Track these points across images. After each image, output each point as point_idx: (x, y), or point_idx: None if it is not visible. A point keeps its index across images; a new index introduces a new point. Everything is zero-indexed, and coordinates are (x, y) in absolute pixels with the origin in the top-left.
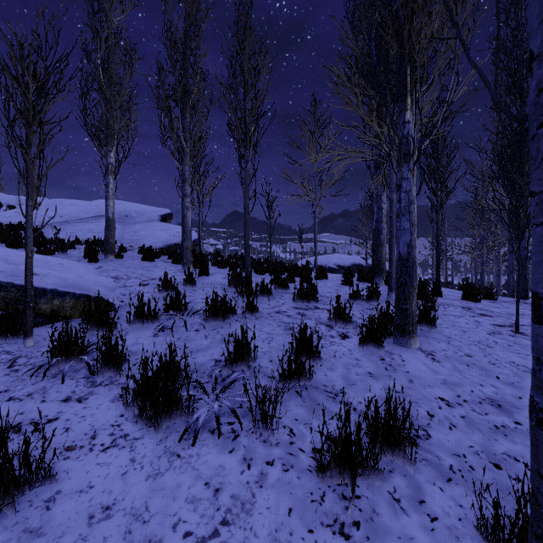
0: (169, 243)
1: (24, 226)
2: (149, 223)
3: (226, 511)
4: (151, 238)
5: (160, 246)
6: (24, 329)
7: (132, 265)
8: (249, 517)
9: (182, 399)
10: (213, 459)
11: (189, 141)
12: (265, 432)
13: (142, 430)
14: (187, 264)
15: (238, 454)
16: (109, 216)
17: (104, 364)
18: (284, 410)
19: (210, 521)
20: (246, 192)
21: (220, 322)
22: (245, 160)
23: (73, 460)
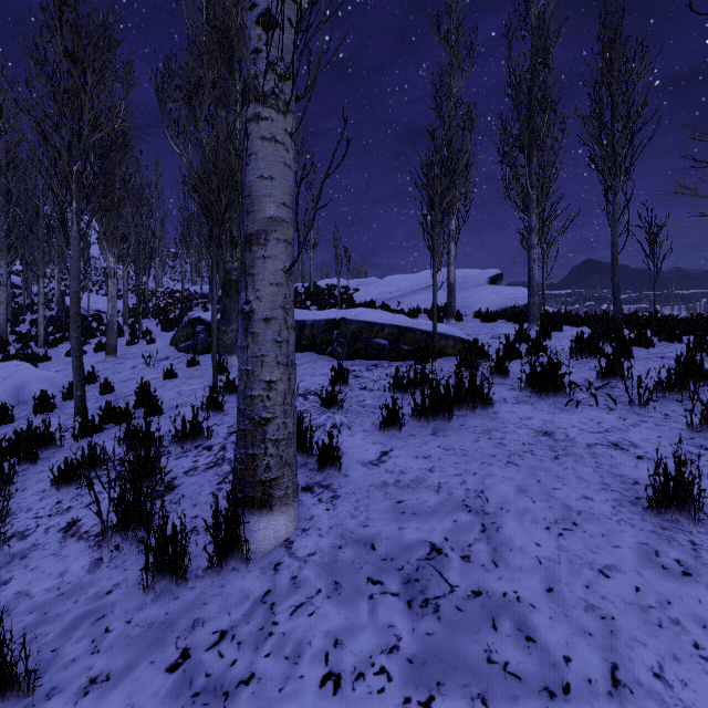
0: (502, 306)
1: (374, 303)
2: (477, 288)
3: (606, 429)
4: (482, 303)
5: (493, 311)
6: (432, 355)
7: (475, 326)
8: (624, 433)
9: (564, 385)
10: (593, 414)
11: (536, 187)
12: (639, 410)
13: (535, 401)
14: (534, 321)
15: (614, 415)
16: (450, 282)
17: (495, 372)
18: (660, 406)
19: (596, 429)
20: (614, 228)
21: (585, 359)
22: (613, 192)
23: (498, 404)
